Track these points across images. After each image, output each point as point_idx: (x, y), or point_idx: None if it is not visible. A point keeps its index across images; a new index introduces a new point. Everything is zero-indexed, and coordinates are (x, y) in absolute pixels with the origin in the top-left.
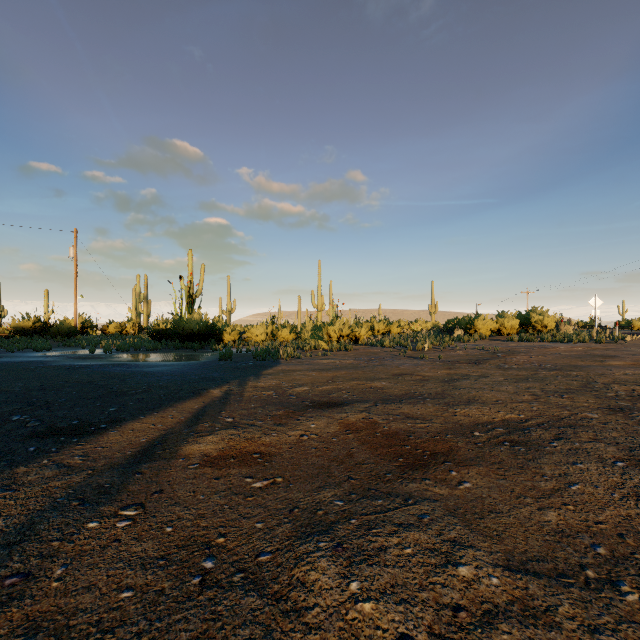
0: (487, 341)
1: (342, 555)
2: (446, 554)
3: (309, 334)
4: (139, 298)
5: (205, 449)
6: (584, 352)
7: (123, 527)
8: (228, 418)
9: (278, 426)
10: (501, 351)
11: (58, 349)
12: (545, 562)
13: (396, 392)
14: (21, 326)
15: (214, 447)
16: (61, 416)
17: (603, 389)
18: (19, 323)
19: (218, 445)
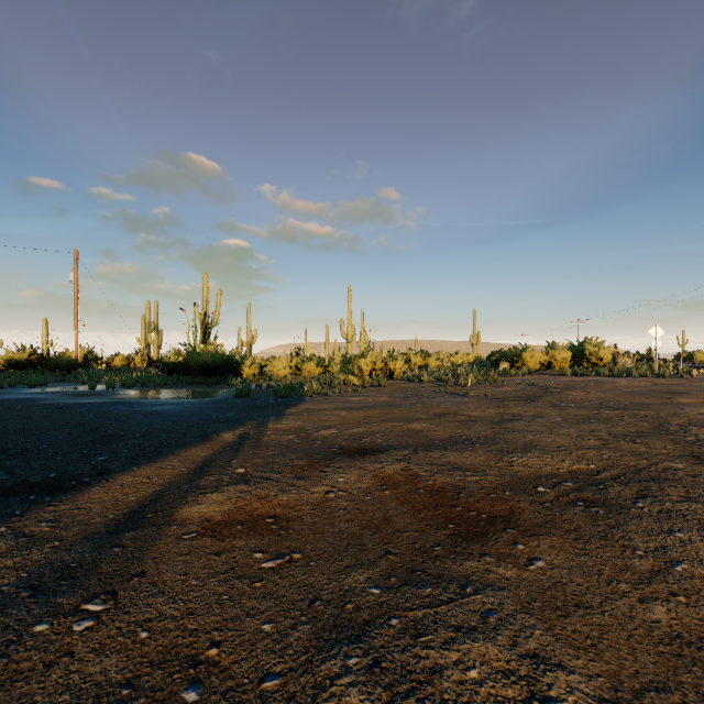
0: (536, 375)
1: (380, 681)
2: (527, 680)
3: (338, 368)
4: (149, 328)
5: (207, 512)
6: (647, 388)
7: (81, 631)
8: (239, 469)
9: (299, 480)
10: (554, 387)
11: (55, 385)
12: (668, 692)
13: (439, 436)
14: (15, 359)
15: (218, 509)
16: (37, 467)
17: (680, 432)
18: (13, 355)
19: (223, 506)
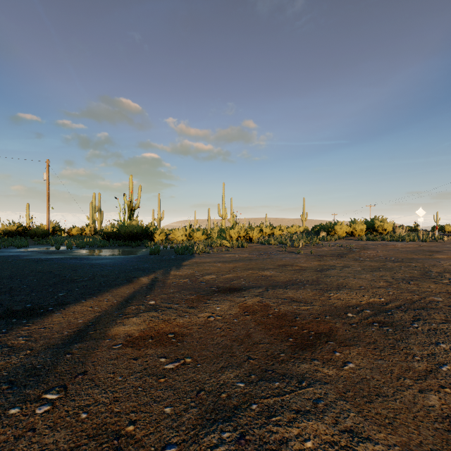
0: (344, 240)
1: (245, 450)
2: (346, 449)
3: (216, 235)
4: (94, 210)
5: (129, 330)
6: (415, 248)
7: (41, 413)
8: (151, 301)
9: (190, 309)
10: (355, 247)
11: (34, 246)
12: None
13: (282, 279)
14: (8, 229)
15: (136, 328)
16: (18, 300)
17: (438, 277)
18: (7, 227)
19: (140, 326)
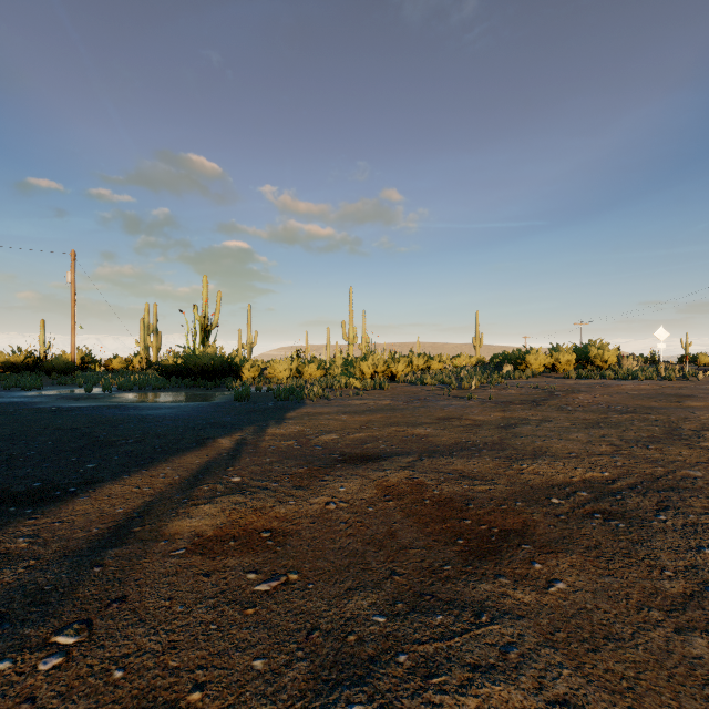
0: (541, 378)
1: None
2: None
3: (339, 370)
4: (148, 330)
5: (198, 525)
6: (654, 391)
7: (47, 671)
8: (235, 478)
9: (298, 489)
10: (559, 390)
11: (51, 388)
12: None
13: (444, 441)
14: (11, 361)
15: (210, 522)
16: (21, 476)
17: (693, 437)
18: (9, 358)
19: (216, 519)
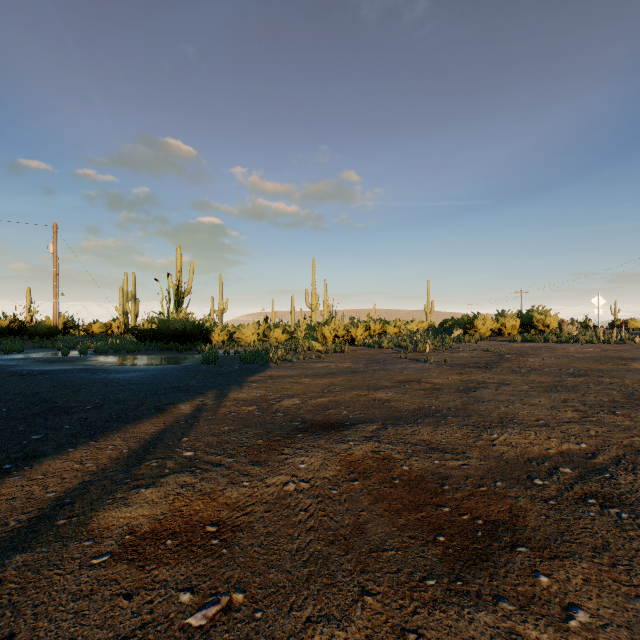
0: (488, 342)
1: None
2: None
3: (303, 334)
4: (127, 297)
5: (133, 517)
6: (597, 354)
7: None
8: (188, 451)
9: (254, 466)
10: (508, 353)
11: (32, 351)
12: None
13: (407, 406)
14: None
15: (148, 512)
16: None
17: None
18: None
19: (156, 508)
